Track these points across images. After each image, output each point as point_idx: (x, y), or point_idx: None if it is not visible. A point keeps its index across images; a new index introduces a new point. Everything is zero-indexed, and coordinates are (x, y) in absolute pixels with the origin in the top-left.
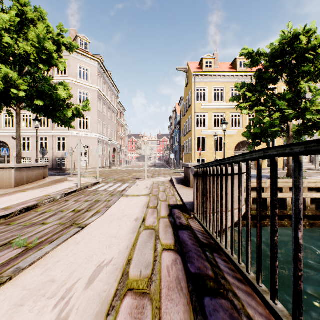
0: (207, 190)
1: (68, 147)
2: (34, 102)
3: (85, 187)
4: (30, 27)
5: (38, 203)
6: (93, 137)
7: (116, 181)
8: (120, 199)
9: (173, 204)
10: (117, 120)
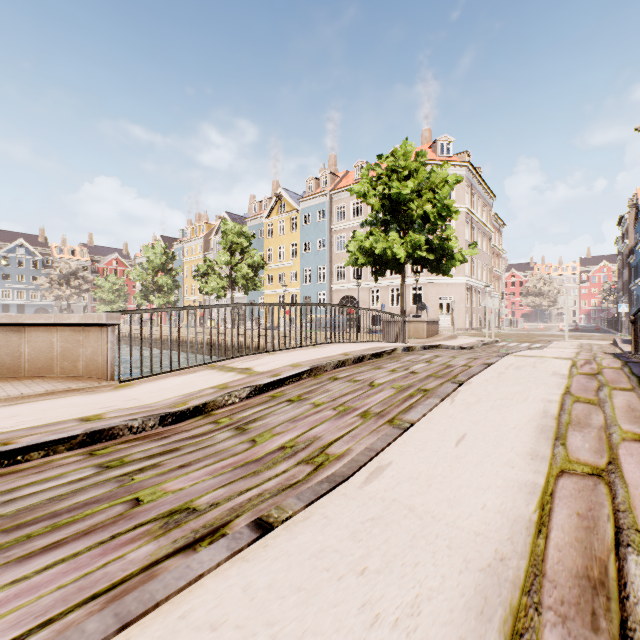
0: (636, 330)
1: (425, 299)
2: (426, 257)
3: (490, 342)
4: (412, 176)
5: (473, 345)
6: (459, 283)
7: (518, 341)
8: (545, 348)
9: (610, 352)
10: (491, 248)
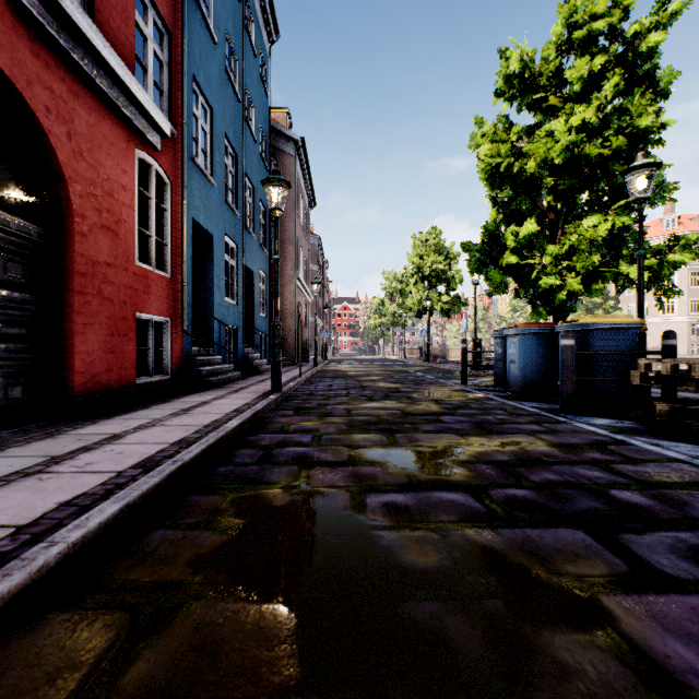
0: None
1: (648, 334)
2: None
3: None
4: None
5: None
6: (681, 321)
7: None
8: None
9: None
10: None
